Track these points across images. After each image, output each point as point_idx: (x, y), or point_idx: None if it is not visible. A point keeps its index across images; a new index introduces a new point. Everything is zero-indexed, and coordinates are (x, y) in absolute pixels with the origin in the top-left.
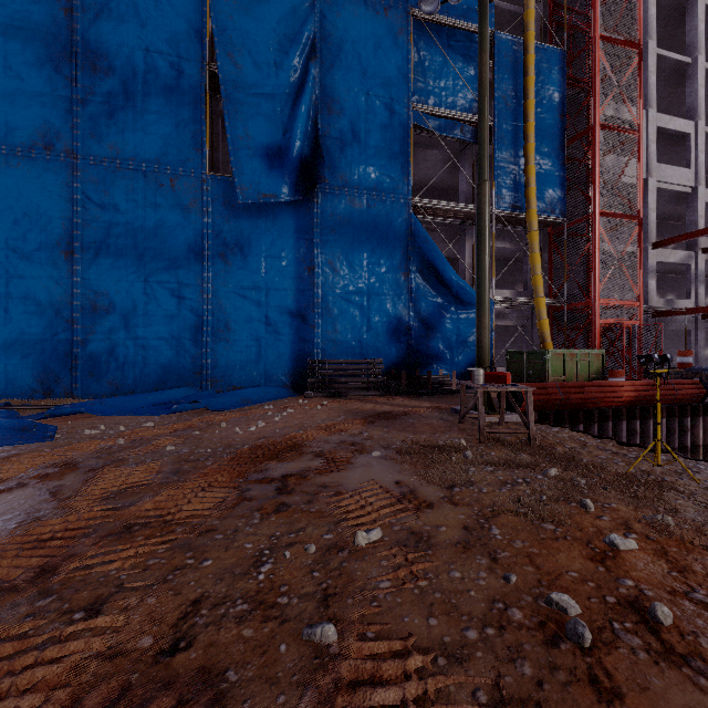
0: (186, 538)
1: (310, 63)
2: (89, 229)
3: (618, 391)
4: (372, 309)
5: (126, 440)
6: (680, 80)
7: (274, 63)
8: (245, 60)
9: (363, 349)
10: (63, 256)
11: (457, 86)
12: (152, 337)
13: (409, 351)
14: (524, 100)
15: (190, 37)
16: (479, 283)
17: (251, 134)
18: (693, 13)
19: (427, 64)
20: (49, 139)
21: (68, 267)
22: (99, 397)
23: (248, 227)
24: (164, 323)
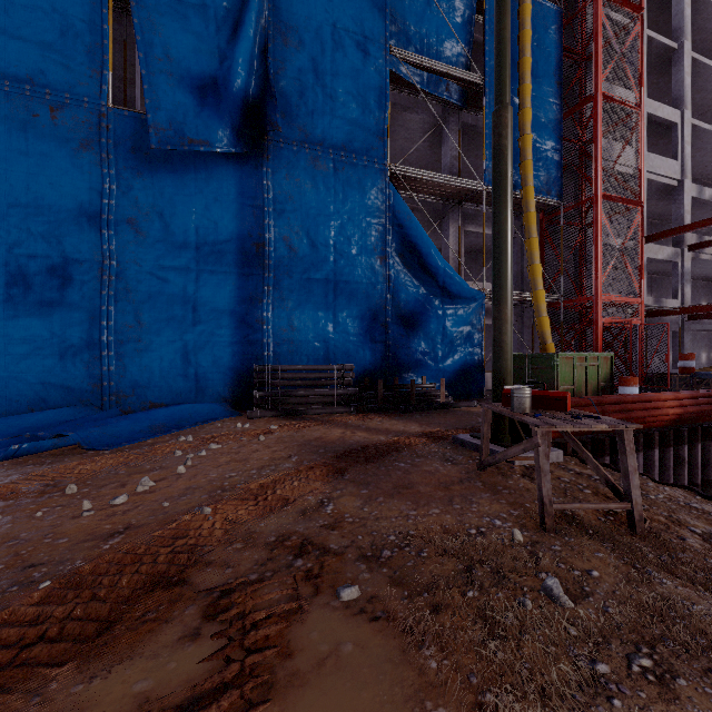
0: None
1: None
2: None
3: (662, 407)
4: (340, 300)
5: None
6: (664, 68)
7: None
8: None
9: (328, 351)
10: None
11: (442, 35)
12: (21, 335)
13: (386, 354)
14: (520, 58)
15: None
16: (498, 256)
17: (174, 56)
18: None
19: (407, 3)
20: None
21: None
22: None
23: (170, 185)
24: (41, 314)
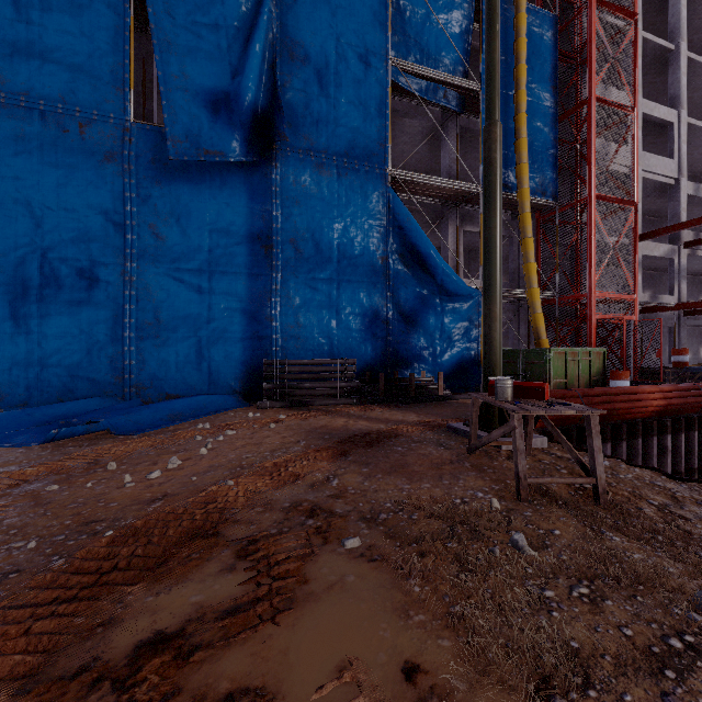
0: None
1: None
2: None
3: (646, 399)
4: (343, 298)
5: None
6: (661, 68)
7: None
8: None
9: (332, 346)
10: None
11: (441, 44)
12: (52, 331)
13: (387, 349)
14: (515, 65)
15: None
16: (488, 259)
17: (190, 73)
18: None
19: (407, 15)
20: None
21: None
22: None
23: (186, 192)
24: (70, 313)
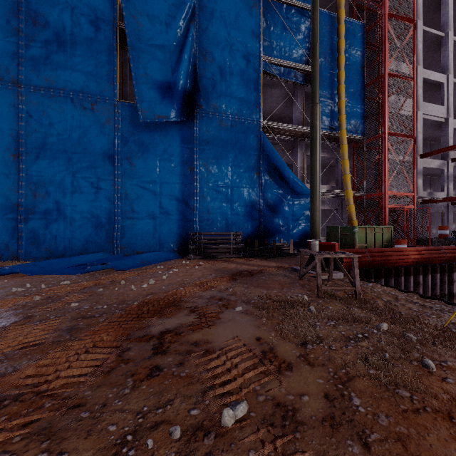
0: (50, 417)
1: (191, 25)
2: (30, 138)
3: (407, 254)
4: (234, 197)
5: (42, 297)
6: (437, 48)
7: (166, 24)
8: (144, 20)
9: (228, 225)
10: (11, 157)
11: (292, 45)
12: (77, 217)
13: (260, 226)
14: (338, 55)
15: (105, 3)
16: (312, 177)
17: (149, 73)
18: (445, 4)
19: (272, 29)
20: (0, 73)
21: (14, 165)
22: (38, 260)
23: (147, 139)
24: (86, 206)
